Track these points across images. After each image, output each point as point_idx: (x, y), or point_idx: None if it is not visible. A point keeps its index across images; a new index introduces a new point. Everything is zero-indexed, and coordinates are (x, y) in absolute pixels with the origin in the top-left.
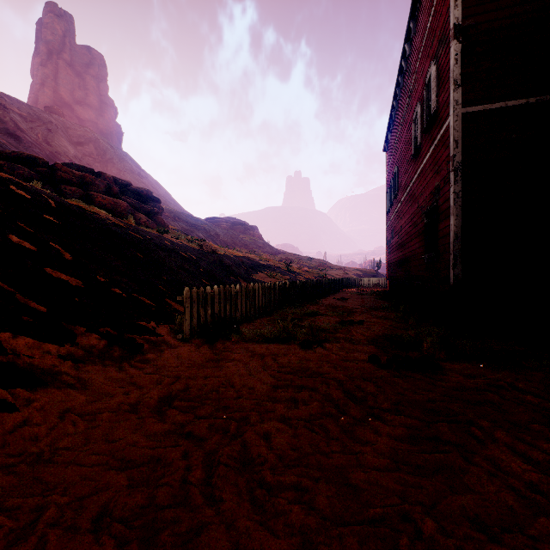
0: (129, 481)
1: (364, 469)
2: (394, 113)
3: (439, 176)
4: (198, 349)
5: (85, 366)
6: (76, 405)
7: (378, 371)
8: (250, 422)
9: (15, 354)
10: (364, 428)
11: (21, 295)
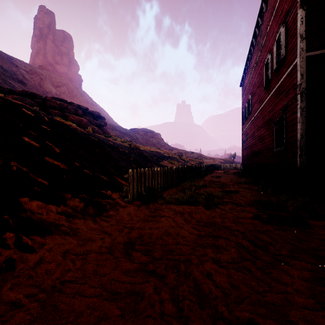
0: (121, 312)
1: (297, 308)
2: (249, 62)
3: (287, 98)
4: (139, 208)
5: (73, 220)
6: (71, 247)
7: (265, 226)
8: (192, 263)
9: (31, 212)
10: (278, 270)
11: (32, 173)
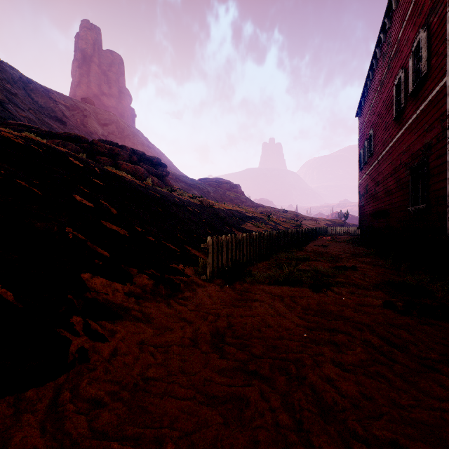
0: (223, 419)
1: None
2: (369, 81)
3: (430, 134)
4: (222, 289)
5: (144, 302)
6: (147, 337)
7: (402, 318)
8: (305, 364)
9: (96, 291)
10: (426, 380)
11: (91, 242)
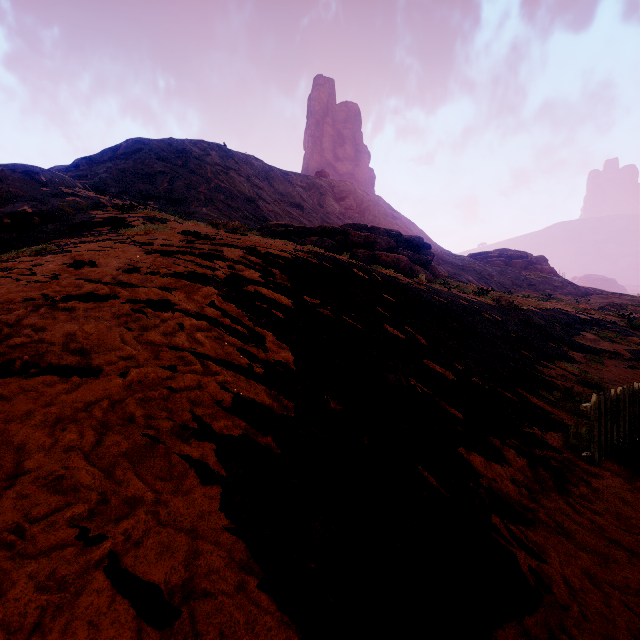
0: None
1: None
2: None
3: None
4: (635, 487)
5: (539, 499)
6: (587, 565)
7: None
8: None
9: (483, 476)
10: None
11: (437, 397)
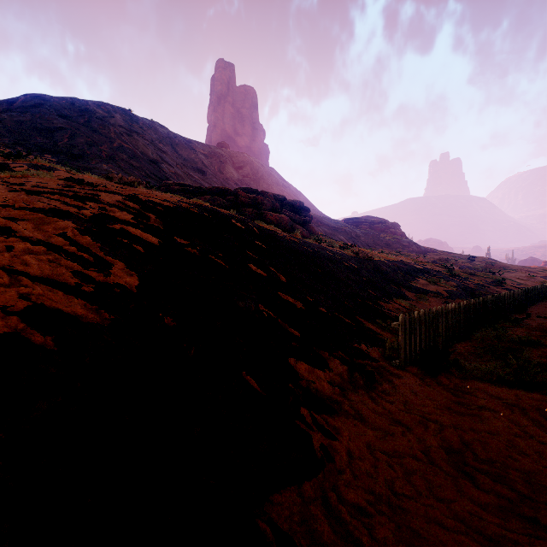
0: None
1: None
2: None
3: None
4: (424, 382)
5: (348, 394)
6: (370, 440)
7: None
8: None
9: (305, 379)
10: None
11: (281, 320)
